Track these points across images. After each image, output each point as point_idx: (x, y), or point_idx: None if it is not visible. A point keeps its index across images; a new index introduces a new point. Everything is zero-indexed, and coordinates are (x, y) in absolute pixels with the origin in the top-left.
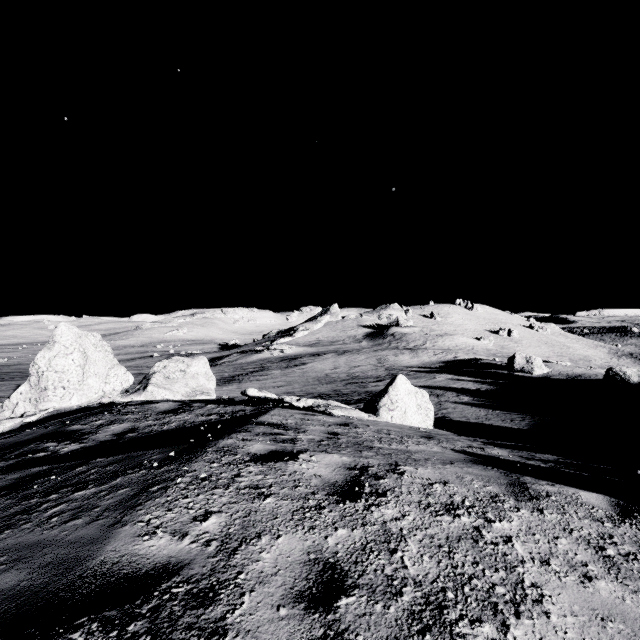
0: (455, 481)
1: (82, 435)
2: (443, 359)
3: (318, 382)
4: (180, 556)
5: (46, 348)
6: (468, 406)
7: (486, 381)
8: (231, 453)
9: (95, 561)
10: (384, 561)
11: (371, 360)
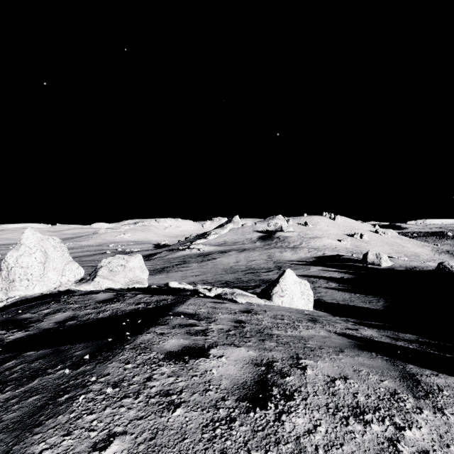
0: (353, 376)
1: (29, 323)
2: (315, 255)
3: (225, 272)
4: None
5: (14, 249)
6: (336, 291)
7: (347, 271)
8: (147, 350)
9: None
10: None
11: (263, 256)
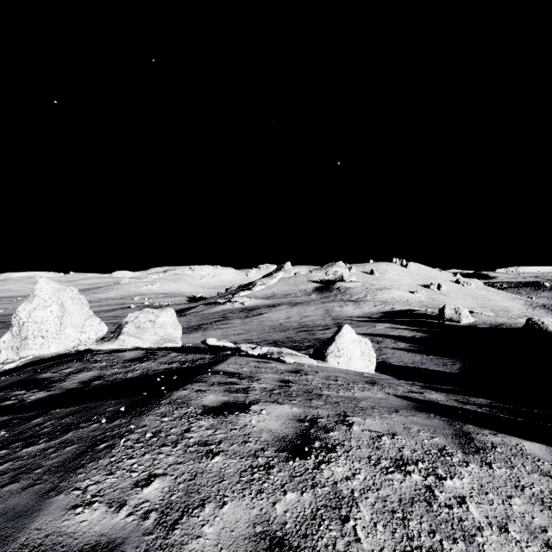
0: (402, 432)
1: (50, 383)
2: (382, 310)
3: (273, 330)
4: (112, 534)
5: (27, 301)
6: (405, 352)
7: (420, 329)
8: (184, 405)
9: (14, 544)
10: (335, 533)
11: (319, 311)
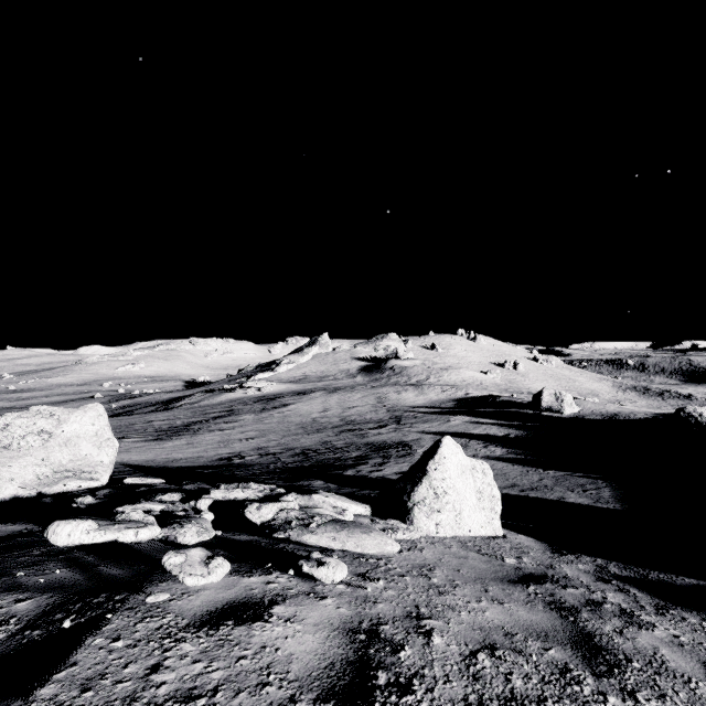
0: None
1: None
2: (453, 396)
3: (302, 430)
4: None
5: None
6: (508, 464)
7: (512, 424)
8: None
9: None
10: None
11: (369, 399)
